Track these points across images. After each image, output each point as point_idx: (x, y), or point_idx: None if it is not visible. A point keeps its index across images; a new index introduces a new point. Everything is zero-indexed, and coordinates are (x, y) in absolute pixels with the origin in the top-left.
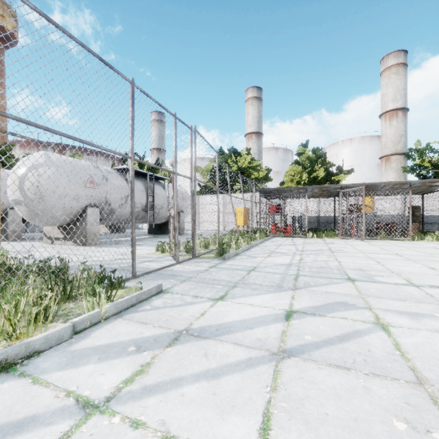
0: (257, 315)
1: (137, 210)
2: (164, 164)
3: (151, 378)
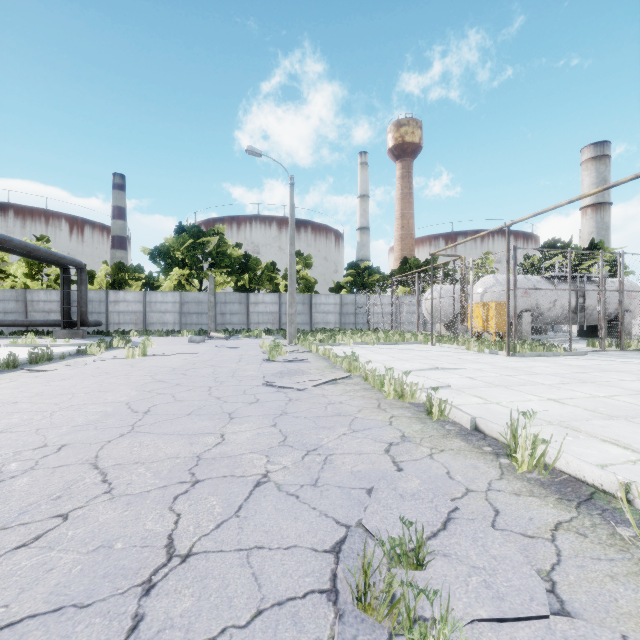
0: (635, 361)
1: (565, 313)
2: (602, 245)
3: (581, 360)
